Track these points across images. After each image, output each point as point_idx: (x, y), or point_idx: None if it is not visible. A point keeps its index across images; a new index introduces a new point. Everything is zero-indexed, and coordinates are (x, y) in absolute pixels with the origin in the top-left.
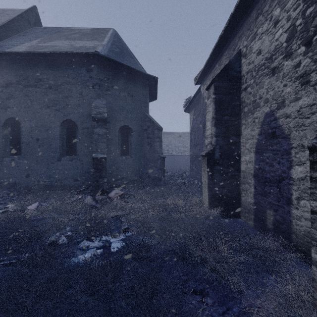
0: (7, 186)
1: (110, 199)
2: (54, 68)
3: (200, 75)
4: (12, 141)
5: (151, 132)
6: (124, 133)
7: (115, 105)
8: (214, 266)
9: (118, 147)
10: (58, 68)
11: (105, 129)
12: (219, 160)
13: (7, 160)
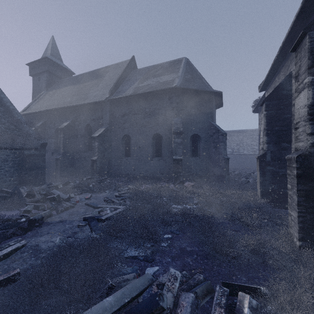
0: (124, 176)
1: (185, 187)
2: (148, 100)
3: (263, 85)
4: (126, 148)
5: (216, 137)
6: (194, 140)
7: (187, 120)
8: (247, 223)
9: (189, 150)
10: (151, 100)
11: (181, 139)
12: (270, 162)
13: (124, 160)
